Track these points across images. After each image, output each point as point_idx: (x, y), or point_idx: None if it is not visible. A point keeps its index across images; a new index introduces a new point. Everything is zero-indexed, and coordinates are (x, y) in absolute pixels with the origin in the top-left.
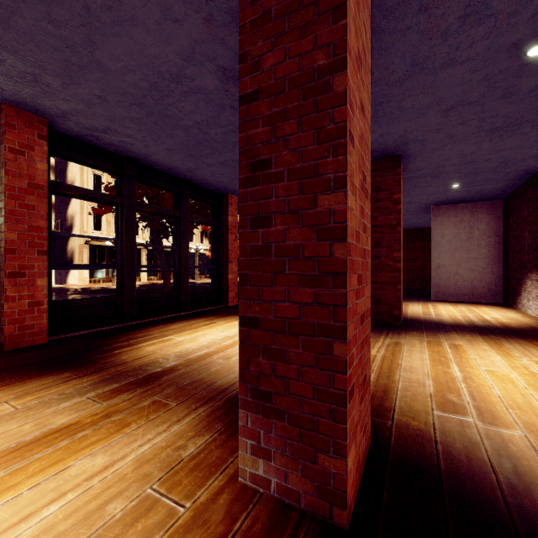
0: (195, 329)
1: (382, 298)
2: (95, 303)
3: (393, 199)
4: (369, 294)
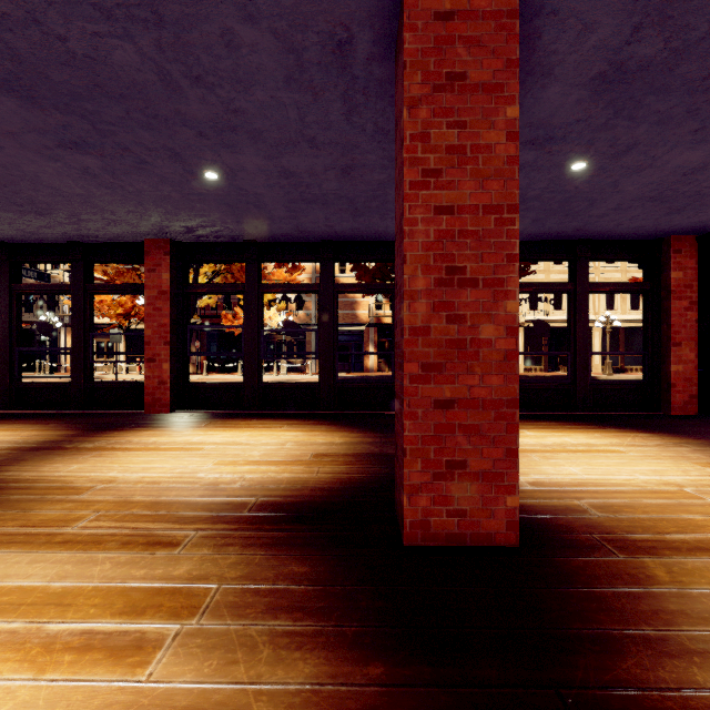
0: (232, 429)
1: (397, 445)
2: (219, 387)
3: (400, 138)
4: None
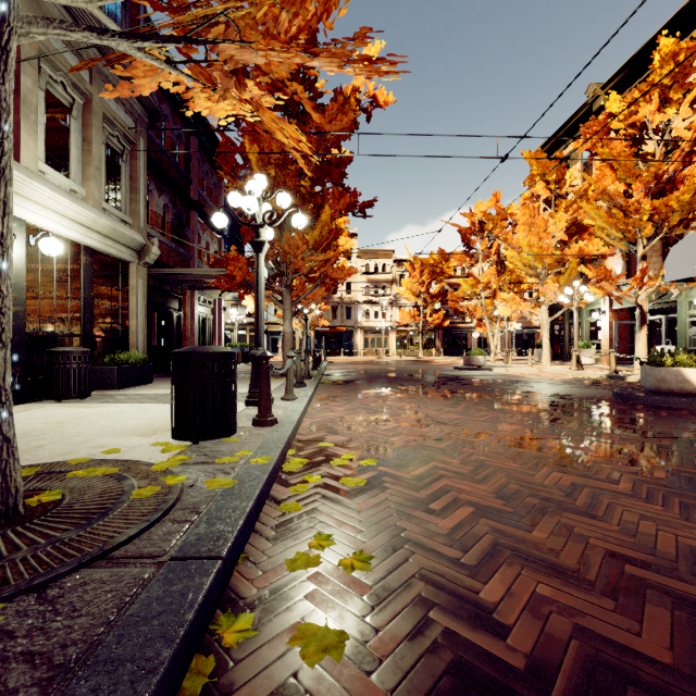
0: None
1: None
2: None
3: None
4: None
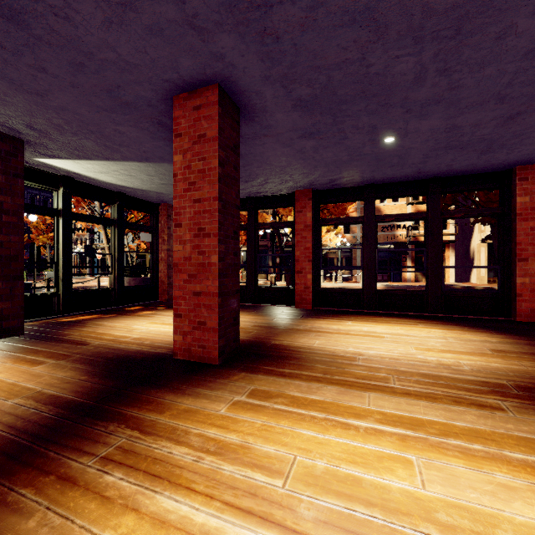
0: (378, 323)
1: None
2: (344, 292)
3: None
4: (214, 285)
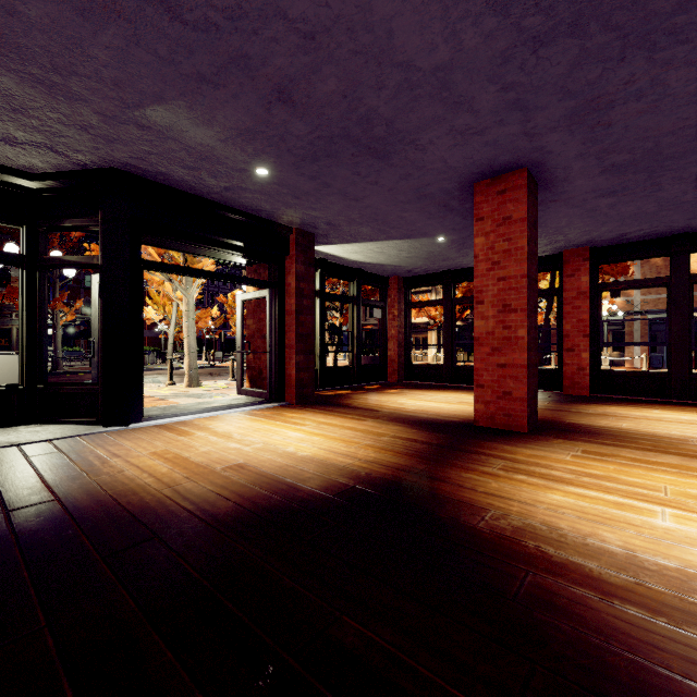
0: None
1: None
2: (637, 375)
3: None
4: (522, 357)
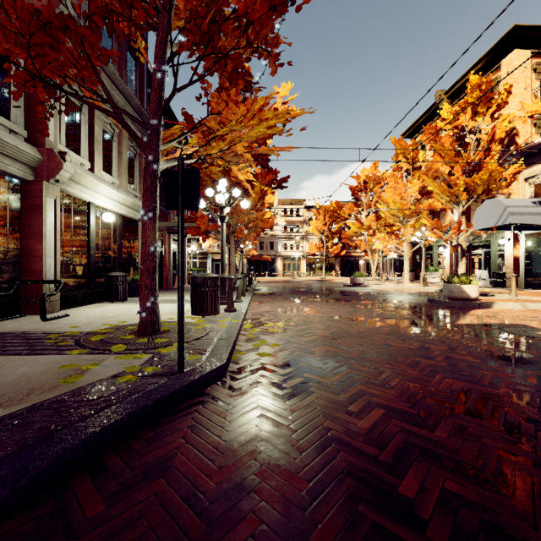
0: None
1: None
2: None
3: None
4: None
